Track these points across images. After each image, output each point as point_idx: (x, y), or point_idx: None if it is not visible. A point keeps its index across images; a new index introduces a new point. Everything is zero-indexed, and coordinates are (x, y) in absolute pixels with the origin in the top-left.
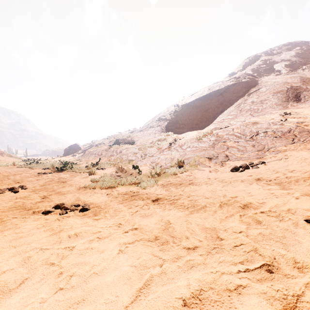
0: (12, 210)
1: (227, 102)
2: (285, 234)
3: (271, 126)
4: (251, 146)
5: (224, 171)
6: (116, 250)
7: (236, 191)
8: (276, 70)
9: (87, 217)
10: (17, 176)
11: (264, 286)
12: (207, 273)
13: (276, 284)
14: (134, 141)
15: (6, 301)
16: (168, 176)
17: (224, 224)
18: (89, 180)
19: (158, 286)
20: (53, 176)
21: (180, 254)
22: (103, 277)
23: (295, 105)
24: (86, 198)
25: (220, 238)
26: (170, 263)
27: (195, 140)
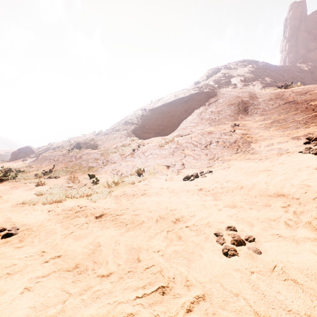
0: None
1: (191, 110)
2: (195, 249)
3: (223, 136)
4: (204, 154)
5: (177, 180)
6: (20, 289)
7: (178, 203)
8: (233, 84)
9: (9, 244)
10: None
11: (147, 313)
12: (103, 306)
13: (163, 307)
14: (97, 145)
15: None
16: (126, 185)
17: (150, 242)
18: (34, 193)
19: None
20: None
21: (91, 284)
22: None
23: (243, 118)
24: (20, 218)
25: (139, 259)
26: (75, 298)
27: (158, 147)
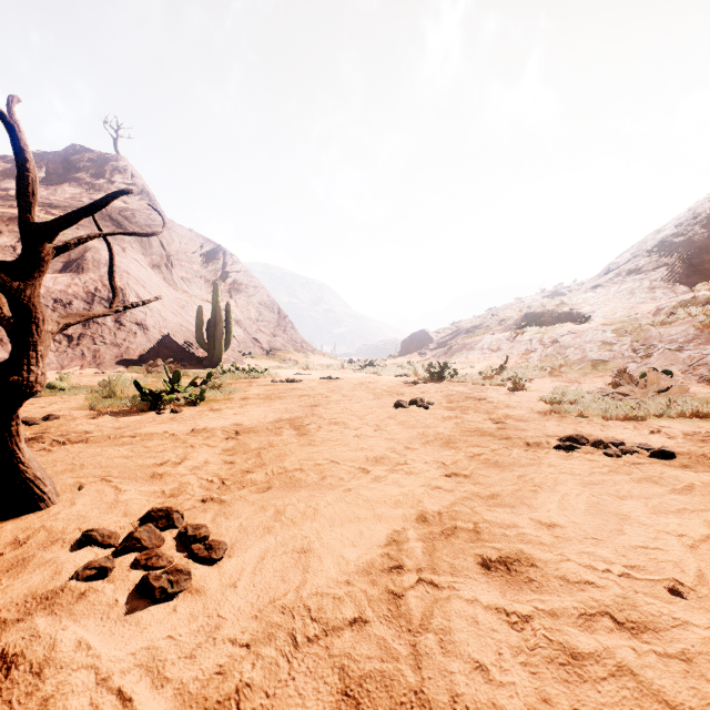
0: (473, 436)
1: None
2: None
3: None
4: None
5: None
6: None
7: None
8: None
9: (702, 472)
10: (377, 385)
11: None
12: None
13: None
14: (581, 315)
15: None
16: None
17: None
18: (530, 400)
19: None
20: (436, 387)
21: None
22: None
23: None
24: (602, 433)
25: None
26: None
27: None
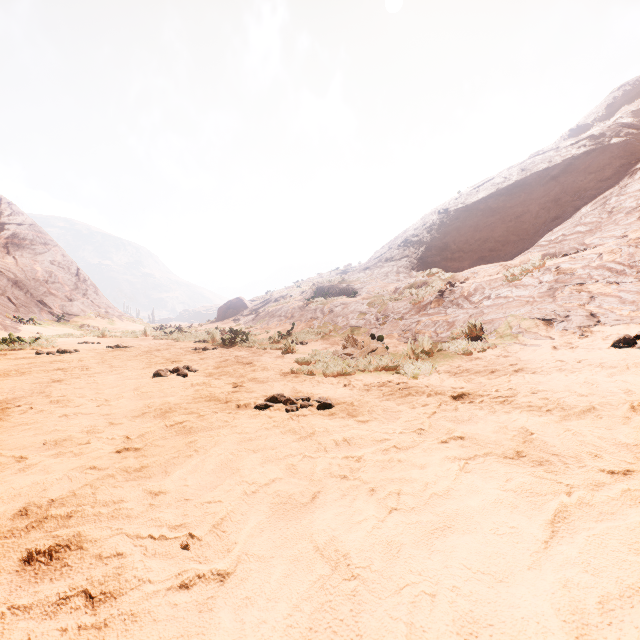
0: (200, 402)
1: (571, 196)
2: None
3: None
4: None
5: (592, 347)
6: (453, 464)
7: None
8: None
9: (339, 418)
10: (164, 352)
11: None
12: None
13: None
14: (354, 290)
15: (312, 515)
16: (452, 357)
17: None
18: (290, 361)
19: (585, 521)
20: (221, 353)
21: (600, 479)
22: (459, 502)
23: None
24: (310, 389)
25: None
26: (588, 491)
27: (502, 282)
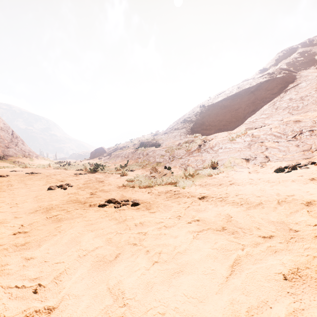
0: (70, 203)
1: (259, 101)
2: None
3: None
4: (294, 145)
5: (266, 172)
6: (190, 235)
7: (290, 190)
8: None
9: (141, 210)
10: (57, 176)
11: None
12: (298, 256)
13: None
14: (159, 144)
15: (113, 267)
16: (203, 177)
17: (292, 218)
18: (124, 180)
19: (248, 264)
20: (88, 176)
21: (258, 241)
22: (189, 256)
23: None
24: (130, 195)
25: (293, 229)
26: (251, 248)
27: (228, 141)
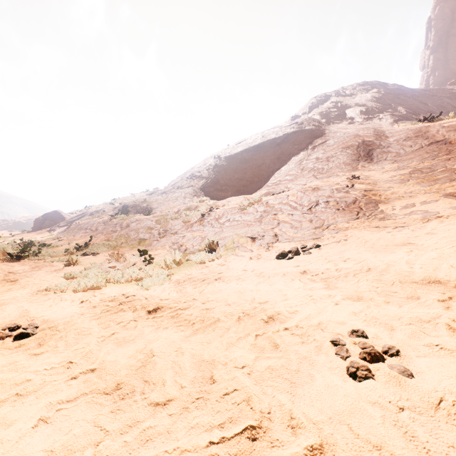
0: None
1: (286, 157)
2: (301, 365)
3: (335, 193)
4: (308, 221)
5: (268, 258)
6: (32, 420)
7: (271, 292)
8: (349, 117)
9: (23, 350)
10: None
11: None
12: (158, 455)
13: None
14: (152, 209)
15: None
16: (192, 266)
17: (229, 352)
18: (62, 275)
19: None
20: None
21: (139, 416)
22: None
23: (366, 166)
24: (41, 311)
25: (213, 378)
26: (114, 438)
27: (238, 210)
